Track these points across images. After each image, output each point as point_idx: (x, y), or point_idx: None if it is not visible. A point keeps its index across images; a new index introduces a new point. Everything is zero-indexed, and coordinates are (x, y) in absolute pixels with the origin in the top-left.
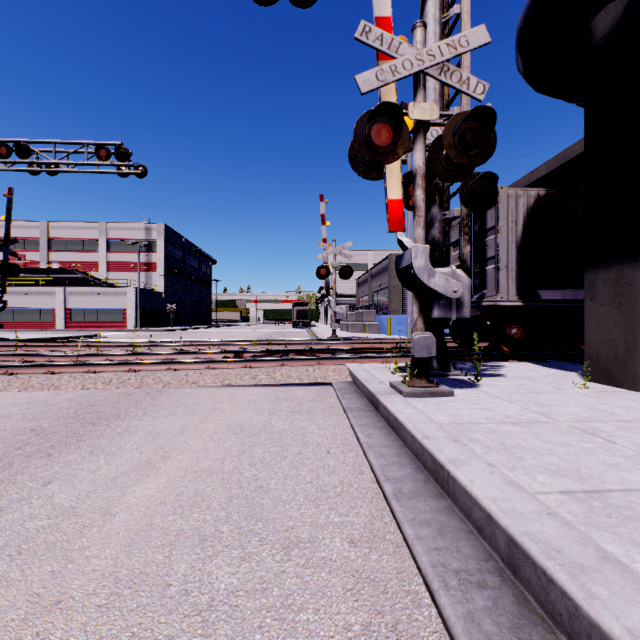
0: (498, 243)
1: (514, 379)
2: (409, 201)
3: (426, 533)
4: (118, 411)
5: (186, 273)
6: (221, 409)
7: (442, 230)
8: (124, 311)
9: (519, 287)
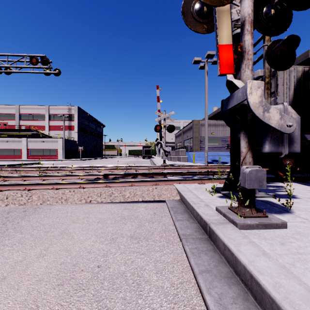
0: (277, 102)
1: None
2: (238, 46)
3: None
4: None
5: (89, 131)
6: (70, 233)
7: None
8: (56, 150)
9: None
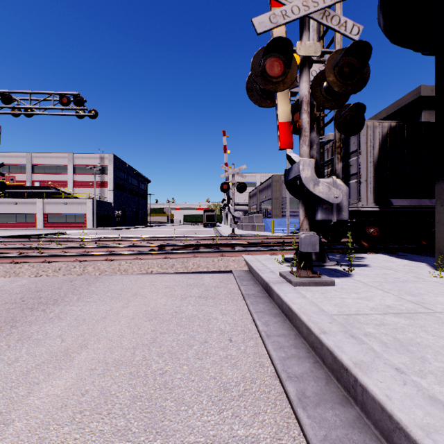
0: (360, 163)
1: (378, 269)
2: (296, 123)
3: None
4: (57, 296)
5: (129, 189)
6: (142, 294)
7: (319, 151)
8: (85, 215)
9: (376, 196)
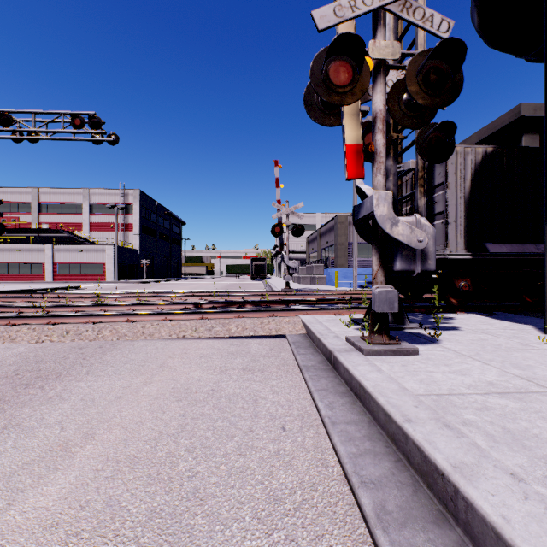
0: (447, 198)
1: (472, 333)
2: (368, 146)
3: None
4: (61, 369)
5: (159, 233)
6: (170, 366)
7: (396, 183)
8: (104, 265)
9: (467, 241)
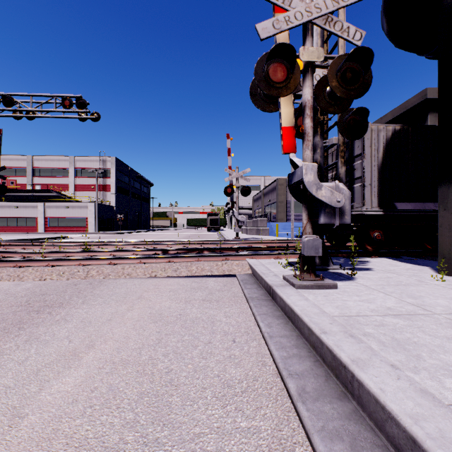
0: (364, 166)
1: (381, 272)
2: (299, 128)
3: (339, 450)
4: (62, 299)
5: (131, 192)
6: (146, 298)
7: (323, 155)
8: (86, 219)
9: (380, 200)
